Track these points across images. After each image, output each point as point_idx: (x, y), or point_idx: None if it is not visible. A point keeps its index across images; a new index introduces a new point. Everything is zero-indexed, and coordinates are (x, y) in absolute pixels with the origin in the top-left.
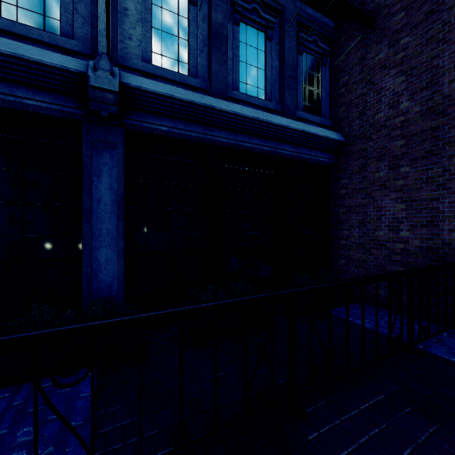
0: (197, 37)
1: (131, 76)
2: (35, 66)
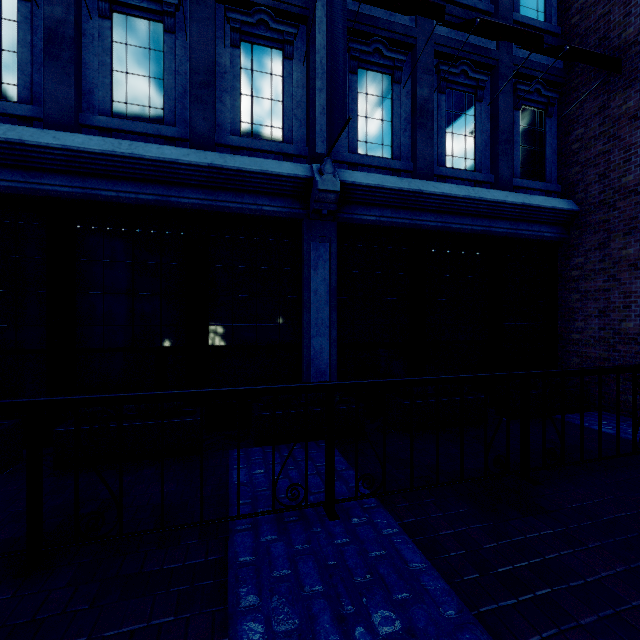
0: (401, 116)
1: (345, 172)
2: (274, 178)
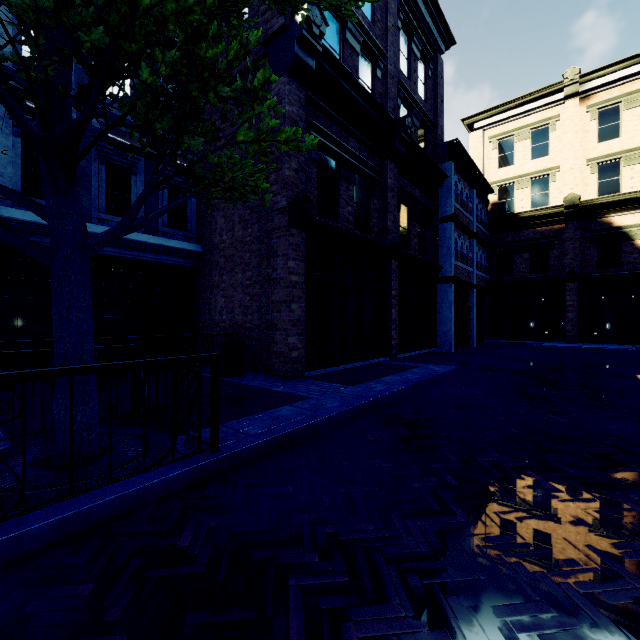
0: None
1: (3, 208)
2: None
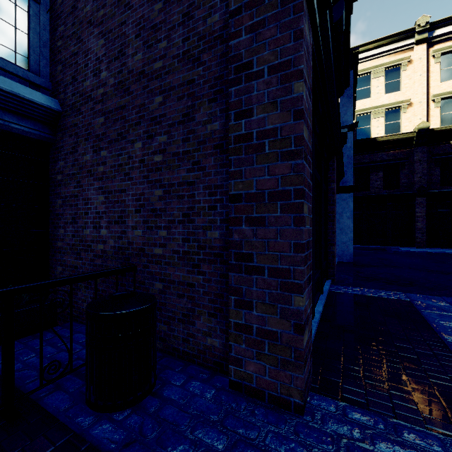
0: None
1: None
2: None
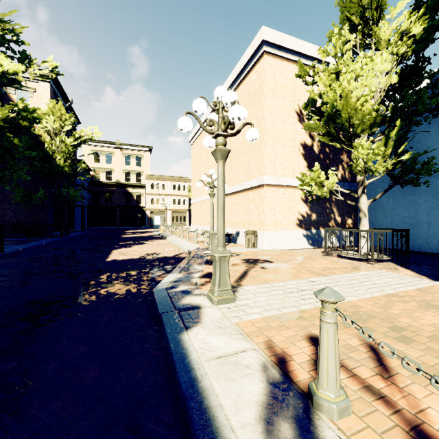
0: None
1: None
2: None
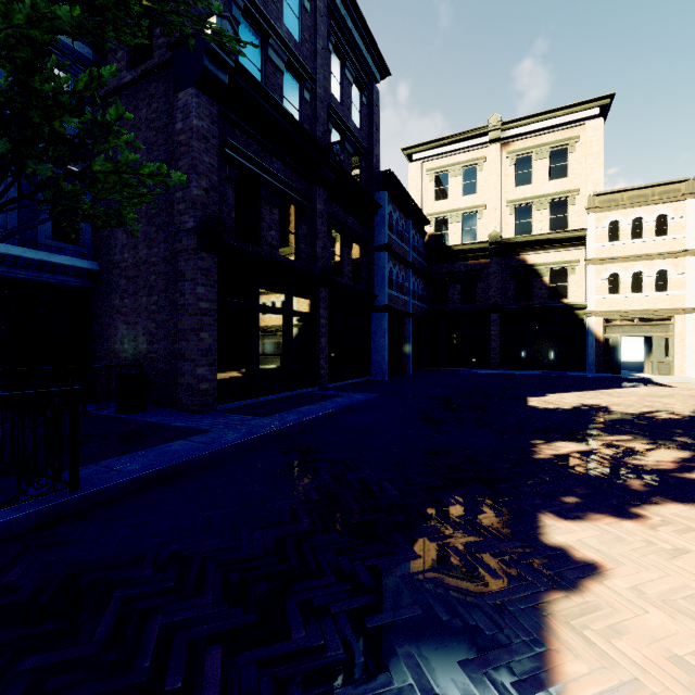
0: None
1: None
2: None
